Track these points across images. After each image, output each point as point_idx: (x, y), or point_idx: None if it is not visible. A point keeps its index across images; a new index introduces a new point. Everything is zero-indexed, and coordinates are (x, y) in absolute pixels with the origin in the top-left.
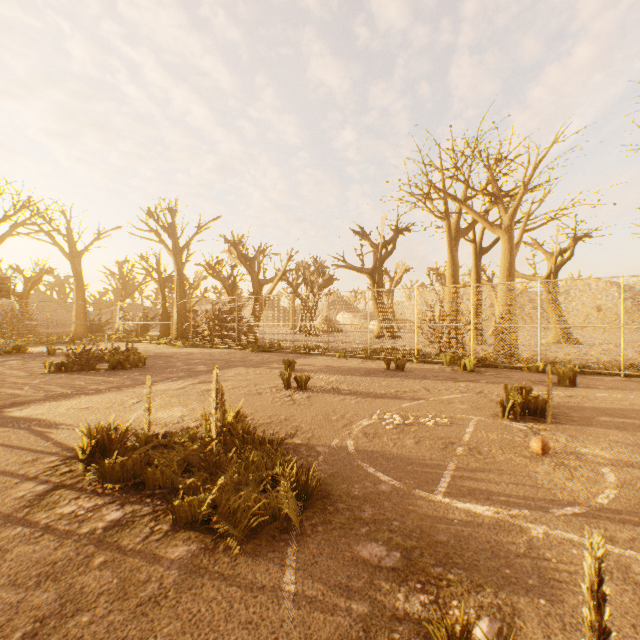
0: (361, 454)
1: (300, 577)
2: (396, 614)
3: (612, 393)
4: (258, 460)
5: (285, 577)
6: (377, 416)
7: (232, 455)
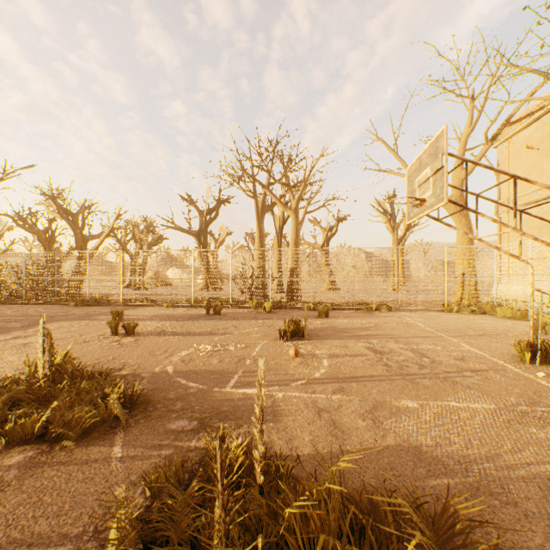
0: (178, 373)
1: (126, 448)
2: (190, 449)
3: (345, 320)
4: (89, 387)
5: (114, 451)
6: (194, 348)
7: (63, 387)
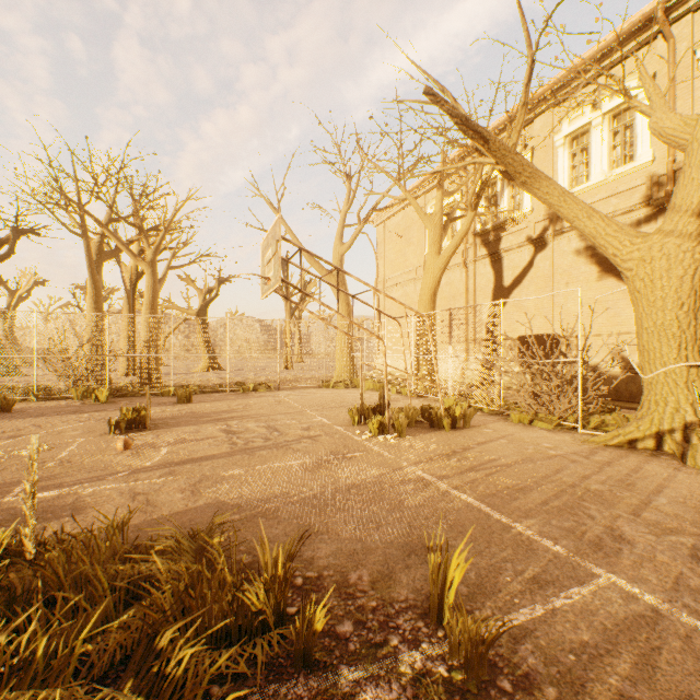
0: None
1: None
2: None
3: (212, 404)
4: None
5: None
6: None
7: None
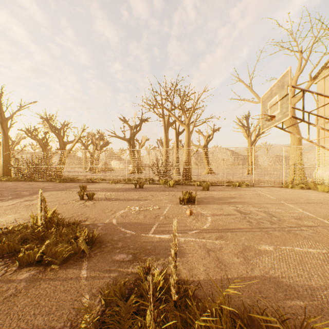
0: (119, 224)
1: (89, 271)
2: (128, 273)
3: (220, 192)
4: (67, 232)
5: (82, 273)
6: (128, 208)
7: (52, 231)
